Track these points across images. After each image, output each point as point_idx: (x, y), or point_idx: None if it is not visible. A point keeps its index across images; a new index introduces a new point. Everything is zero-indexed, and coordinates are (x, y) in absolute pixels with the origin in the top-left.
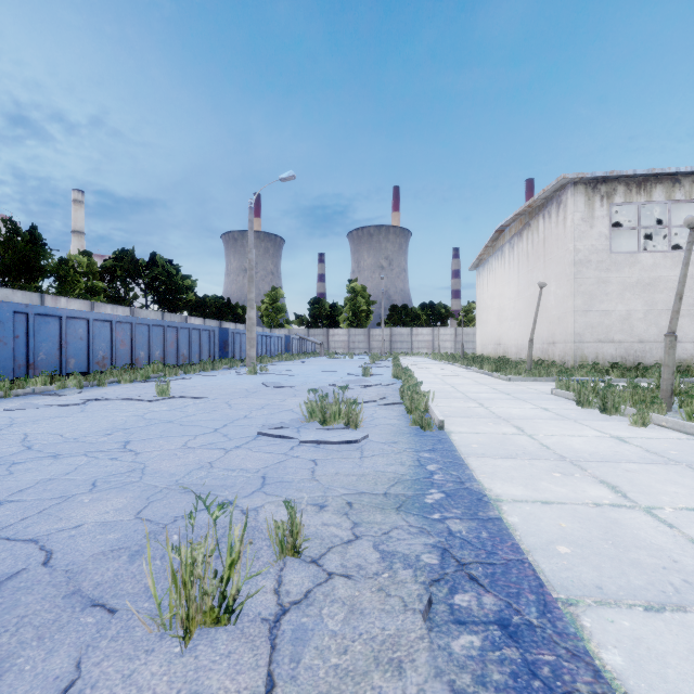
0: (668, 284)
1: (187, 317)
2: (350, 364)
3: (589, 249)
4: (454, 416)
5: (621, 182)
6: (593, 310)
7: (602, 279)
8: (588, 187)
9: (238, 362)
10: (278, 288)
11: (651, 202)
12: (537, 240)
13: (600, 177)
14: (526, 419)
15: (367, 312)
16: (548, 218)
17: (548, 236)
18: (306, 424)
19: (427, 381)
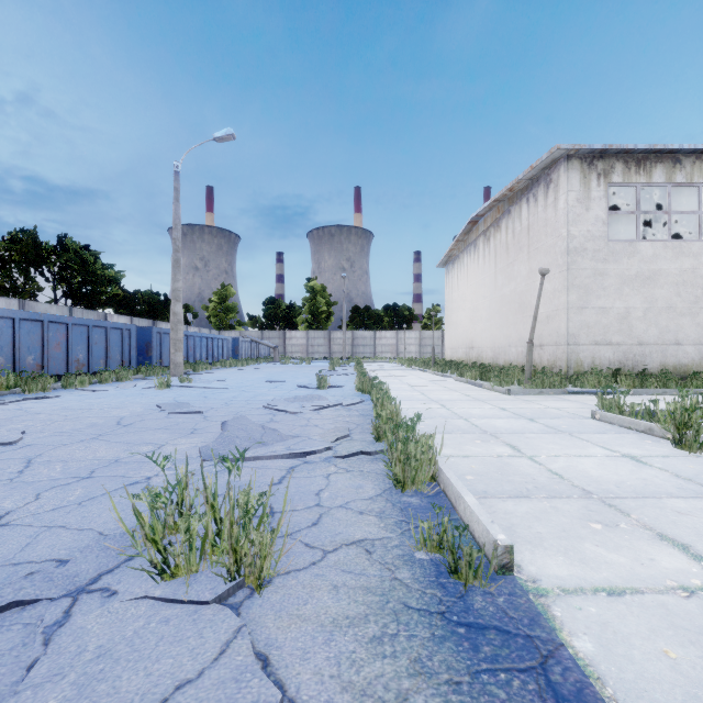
0: (669, 278)
1: (106, 314)
2: (306, 371)
3: (585, 236)
4: (496, 495)
5: (620, 159)
6: (589, 307)
7: (599, 270)
8: (583, 162)
9: (158, 370)
10: (228, 286)
11: (650, 183)
12: (519, 228)
13: (597, 150)
14: (645, 497)
15: (327, 314)
16: (533, 202)
17: (533, 223)
18: (124, 562)
19: (404, 395)
